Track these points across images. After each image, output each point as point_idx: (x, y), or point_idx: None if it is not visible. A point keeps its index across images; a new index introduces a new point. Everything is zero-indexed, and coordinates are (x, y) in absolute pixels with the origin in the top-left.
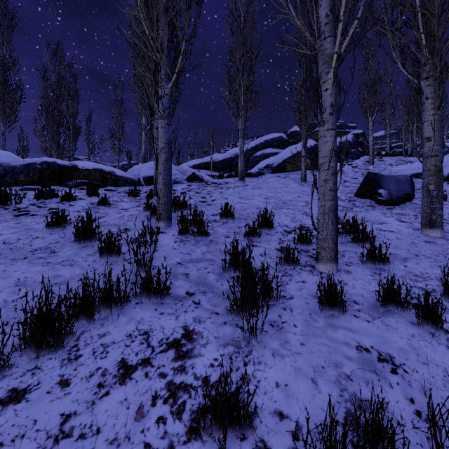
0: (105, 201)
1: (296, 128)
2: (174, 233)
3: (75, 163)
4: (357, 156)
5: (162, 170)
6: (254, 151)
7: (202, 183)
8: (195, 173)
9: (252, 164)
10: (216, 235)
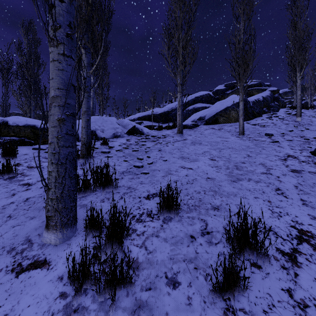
0: (9, 171)
1: (220, 86)
2: (64, 269)
3: (6, 119)
4: (277, 108)
5: (53, 137)
6: (186, 106)
7: (141, 136)
8: (135, 126)
9: (185, 116)
10: (149, 273)
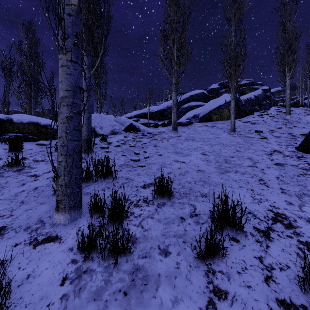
0: (17, 164)
1: (214, 85)
2: (74, 243)
3: (11, 116)
4: (269, 107)
5: (62, 132)
6: (182, 104)
7: (138, 133)
8: (132, 124)
9: (180, 114)
10: (145, 245)
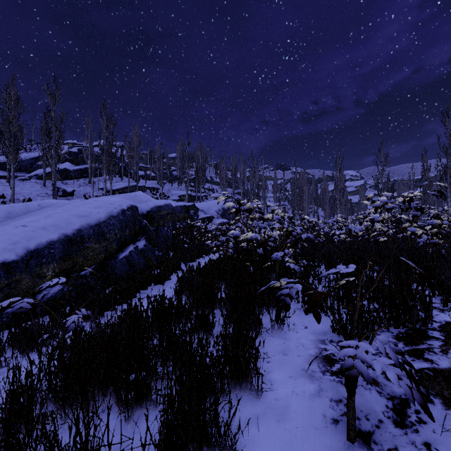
0: None
1: (74, 149)
2: None
3: None
4: (97, 175)
5: None
6: (37, 160)
7: None
8: None
9: (34, 169)
10: None
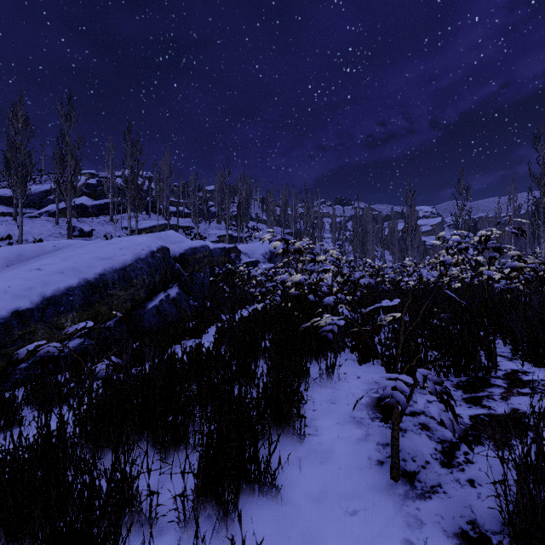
0: None
1: (93, 180)
2: None
3: None
4: (120, 212)
5: None
6: (48, 194)
7: None
8: None
9: (44, 204)
10: None
